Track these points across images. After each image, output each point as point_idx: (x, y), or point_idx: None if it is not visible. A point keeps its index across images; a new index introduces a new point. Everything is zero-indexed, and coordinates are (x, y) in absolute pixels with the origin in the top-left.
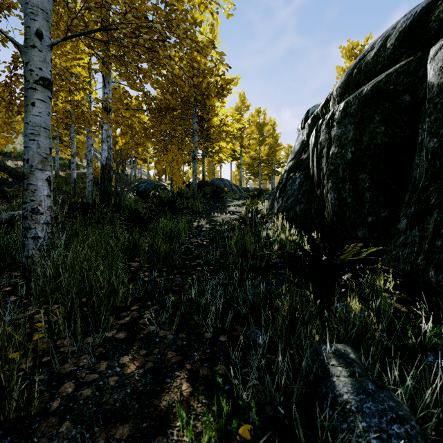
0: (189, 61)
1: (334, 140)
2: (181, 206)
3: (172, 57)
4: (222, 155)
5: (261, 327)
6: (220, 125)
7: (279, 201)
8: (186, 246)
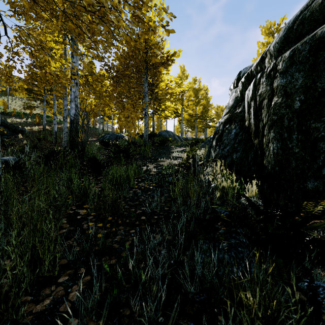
0: (132, 8)
1: (277, 90)
2: (134, 152)
3: (116, 5)
4: (167, 112)
5: (216, 324)
6: (165, 88)
7: (217, 149)
8: (134, 190)
